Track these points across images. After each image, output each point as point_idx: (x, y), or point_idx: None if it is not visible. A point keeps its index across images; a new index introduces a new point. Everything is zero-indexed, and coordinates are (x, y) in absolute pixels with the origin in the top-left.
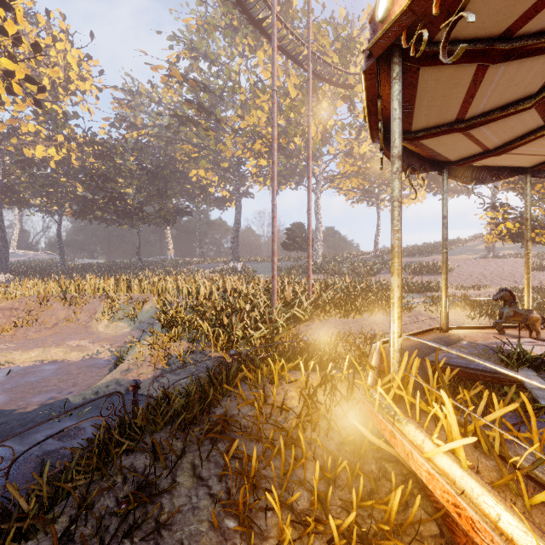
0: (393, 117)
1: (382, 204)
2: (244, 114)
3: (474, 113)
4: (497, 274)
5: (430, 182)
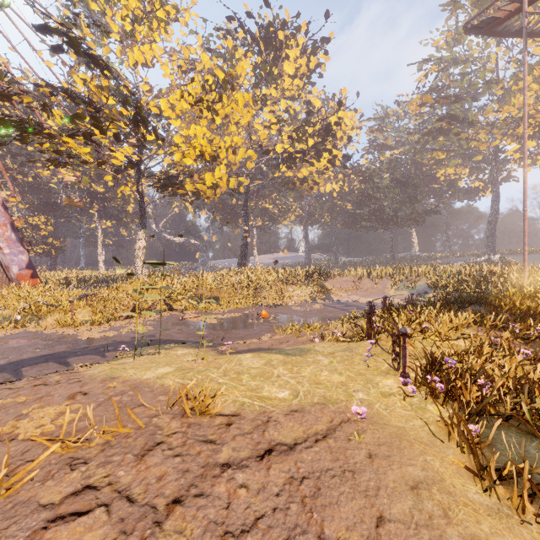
0: None
1: None
2: (502, 106)
3: None
4: None
5: None
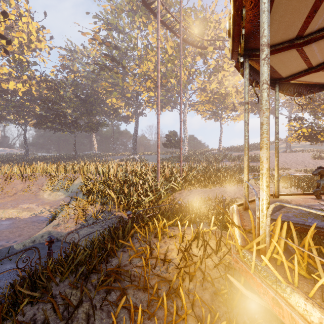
0: (263, 10)
1: (223, 120)
2: (140, 64)
3: (312, 29)
4: (294, 161)
5: (252, 107)
